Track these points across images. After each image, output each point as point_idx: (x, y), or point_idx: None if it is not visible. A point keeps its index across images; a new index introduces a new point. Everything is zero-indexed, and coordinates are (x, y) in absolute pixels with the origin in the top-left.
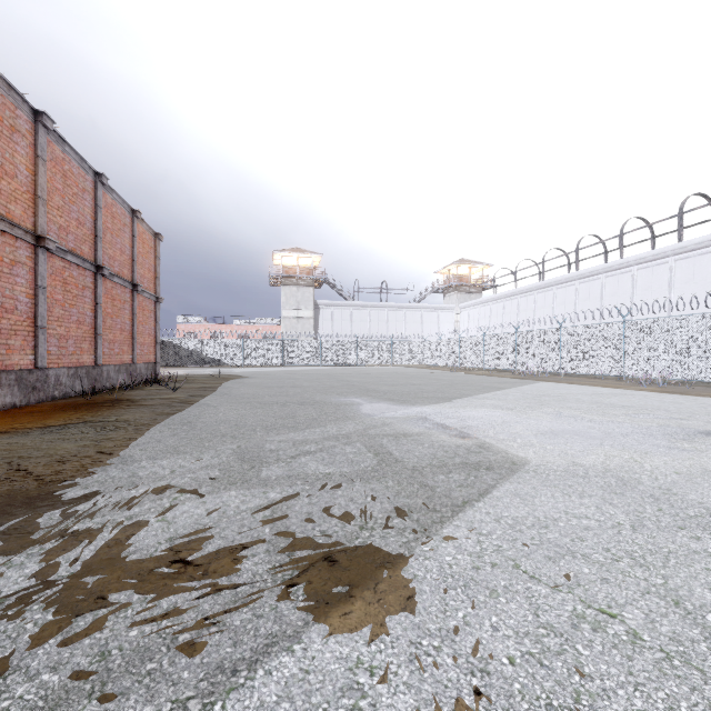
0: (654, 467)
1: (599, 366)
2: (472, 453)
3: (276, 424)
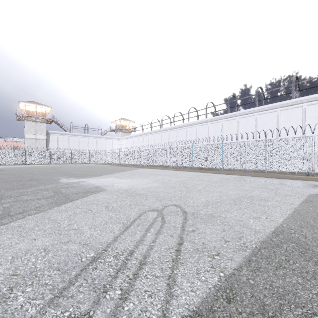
0: (139, 187)
1: (164, 162)
2: (91, 189)
3: (12, 188)
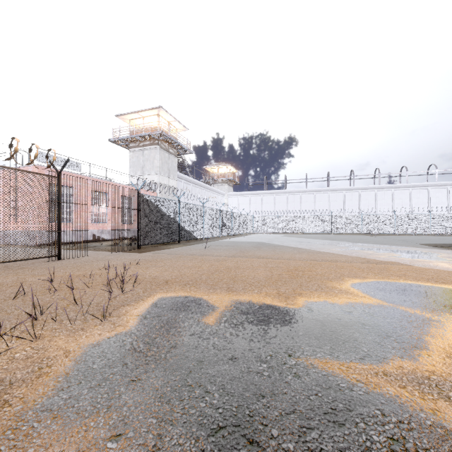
0: None
1: (417, 230)
2: None
3: None
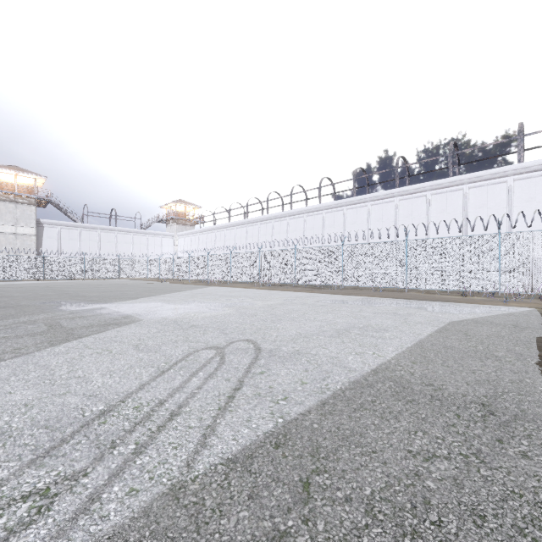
0: (198, 316)
1: (249, 276)
2: (115, 320)
3: None
